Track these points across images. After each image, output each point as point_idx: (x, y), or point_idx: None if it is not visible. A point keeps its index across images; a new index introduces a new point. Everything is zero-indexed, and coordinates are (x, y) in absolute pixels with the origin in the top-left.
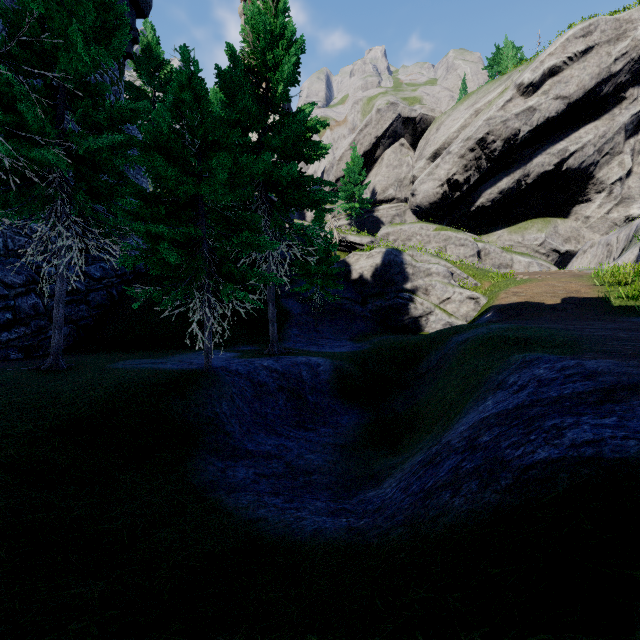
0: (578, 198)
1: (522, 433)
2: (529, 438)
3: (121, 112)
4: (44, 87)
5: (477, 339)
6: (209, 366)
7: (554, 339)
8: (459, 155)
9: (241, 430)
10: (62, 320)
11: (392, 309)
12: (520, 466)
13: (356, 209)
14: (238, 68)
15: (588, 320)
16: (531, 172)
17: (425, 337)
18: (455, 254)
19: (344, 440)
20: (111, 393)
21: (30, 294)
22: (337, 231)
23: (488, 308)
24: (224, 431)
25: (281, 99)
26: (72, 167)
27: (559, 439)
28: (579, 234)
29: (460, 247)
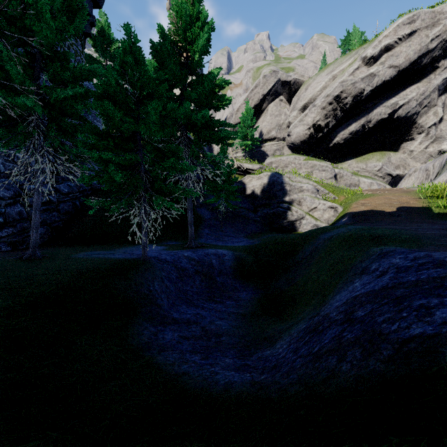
0: (405, 137)
1: (394, 310)
2: (401, 315)
3: (81, 72)
4: (25, 54)
5: (340, 236)
6: (145, 256)
7: (399, 236)
8: (321, 107)
9: (168, 303)
10: (38, 223)
11: (275, 215)
12: (398, 339)
13: (249, 145)
14: (166, 41)
15: (417, 223)
16: (372, 119)
17: (300, 235)
18: (319, 177)
19: (244, 310)
20: (73, 276)
21: (16, 204)
22: (236, 160)
23: (344, 214)
24: (156, 304)
25: (197, 64)
26: (46, 112)
27: (429, 317)
28: (406, 163)
29: (322, 172)
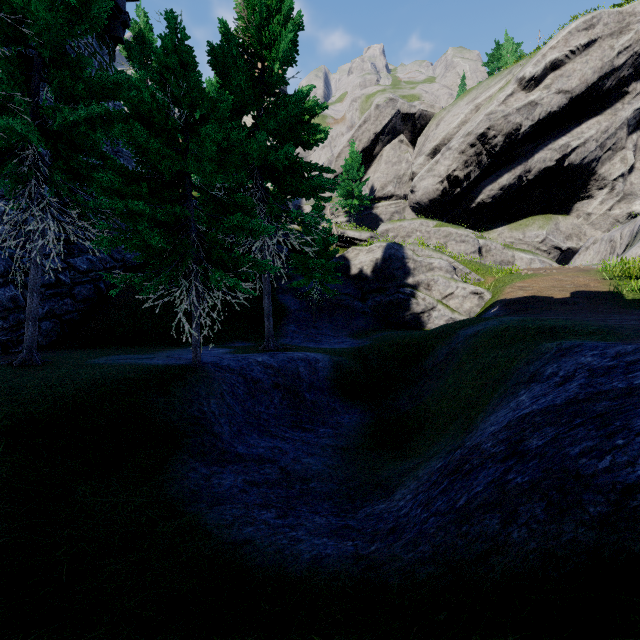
0: (580, 194)
1: (597, 436)
2: (614, 443)
3: (102, 84)
4: (18, 58)
5: (490, 331)
6: (197, 361)
7: (584, 327)
8: (459, 151)
9: (231, 431)
10: (37, 311)
11: (393, 305)
12: (615, 485)
13: (355, 206)
14: (231, 42)
15: (603, 313)
16: (532, 168)
17: (430, 332)
18: (456, 251)
19: (345, 442)
20: (82, 389)
21: (8, 286)
22: (336, 226)
23: (493, 303)
24: (211, 432)
25: (277, 79)
26: (48, 144)
27: None
28: (581, 231)
29: (461, 243)
